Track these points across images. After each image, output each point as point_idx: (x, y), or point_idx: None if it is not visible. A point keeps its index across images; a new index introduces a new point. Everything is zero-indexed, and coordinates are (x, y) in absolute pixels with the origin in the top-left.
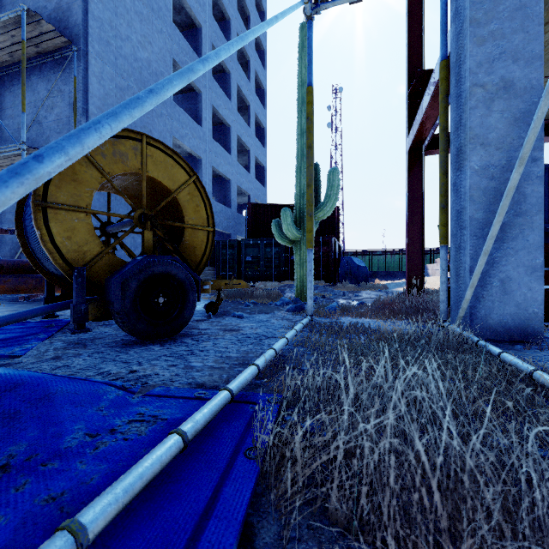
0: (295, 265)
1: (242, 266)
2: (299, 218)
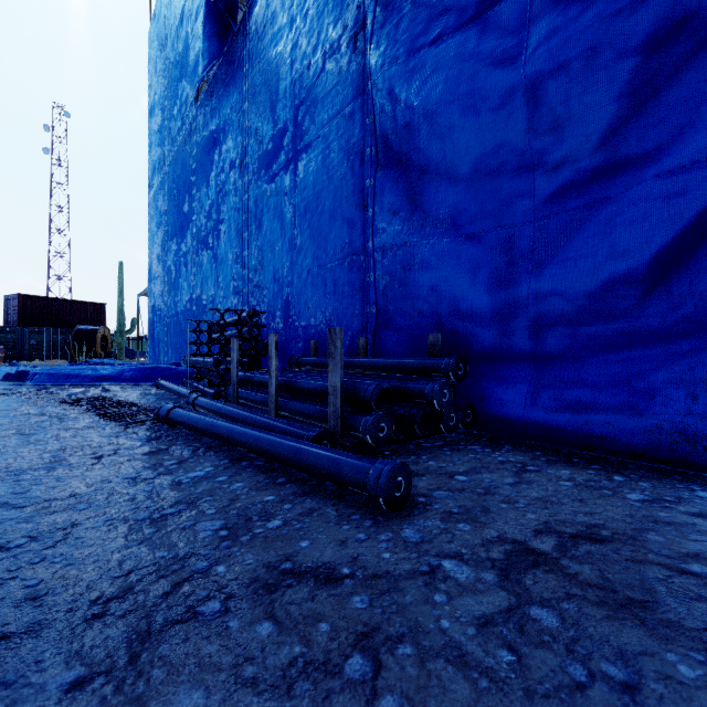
0: (118, 351)
1: (26, 348)
2: (120, 334)
